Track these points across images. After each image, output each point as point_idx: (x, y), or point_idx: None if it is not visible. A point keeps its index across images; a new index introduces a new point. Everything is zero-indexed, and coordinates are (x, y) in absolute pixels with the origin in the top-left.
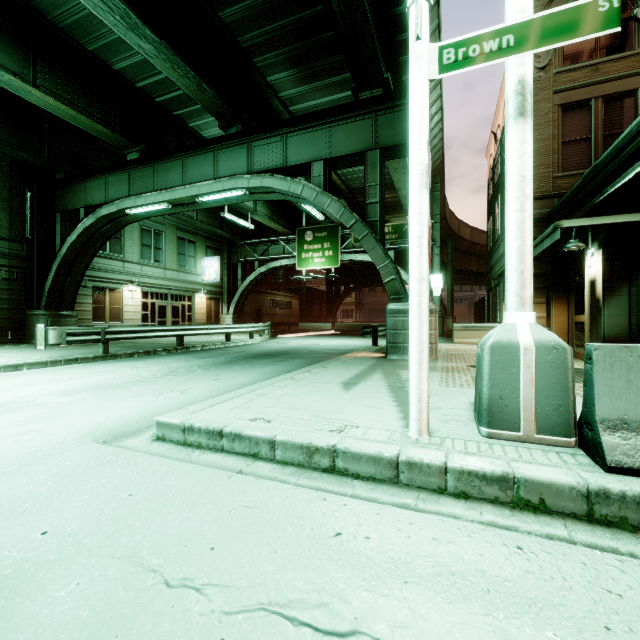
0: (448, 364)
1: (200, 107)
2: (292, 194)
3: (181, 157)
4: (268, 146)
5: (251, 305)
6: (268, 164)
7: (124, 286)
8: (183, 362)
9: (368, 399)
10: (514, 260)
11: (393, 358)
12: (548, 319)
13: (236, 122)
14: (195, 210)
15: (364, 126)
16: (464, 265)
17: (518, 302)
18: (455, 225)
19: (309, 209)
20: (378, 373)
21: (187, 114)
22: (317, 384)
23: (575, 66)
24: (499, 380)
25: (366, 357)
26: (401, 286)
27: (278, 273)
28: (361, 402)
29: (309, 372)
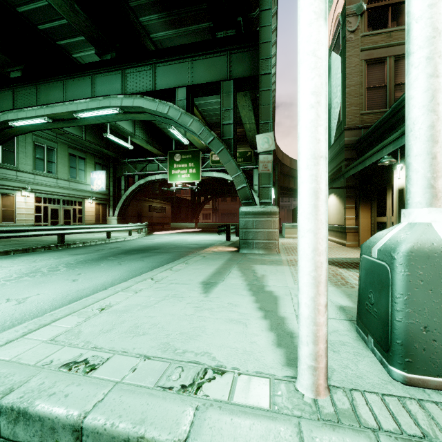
0: (290, 257)
1: (81, 39)
2: (160, 114)
3: (62, 78)
4: (139, 73)
5: (133, 209)
6: (139, 88)
7: (17, 192)
8: (53, 260)
9: (230, 307)
10: (425, 140)
11: (244, 252)
12: (356, 220)
13: (110, 49)
14: (84, 132)
15: (220, 61)
16: (285, 183)
17: (431, 195)
18: (280, 156)
19: (177, 134)
20: (235, 269)
21: (70, 45)
22: (176, 286)
23: (375, 32)
24: (422, 303)
25: (222, 251)
26: (251, 192)
27: (155, 186)
28: (223, 313)
29: (170, 269)
